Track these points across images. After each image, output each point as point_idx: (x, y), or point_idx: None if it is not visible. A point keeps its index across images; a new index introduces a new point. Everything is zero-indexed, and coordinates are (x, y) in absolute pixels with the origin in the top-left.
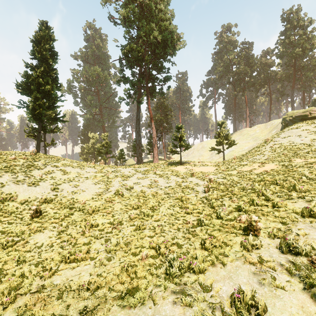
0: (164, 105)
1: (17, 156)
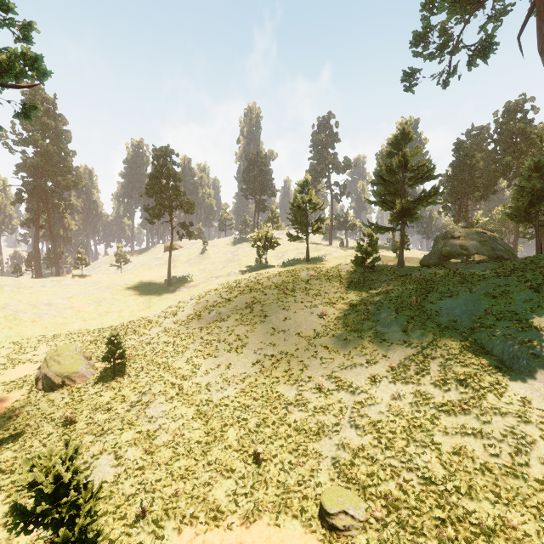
0: None
1: None
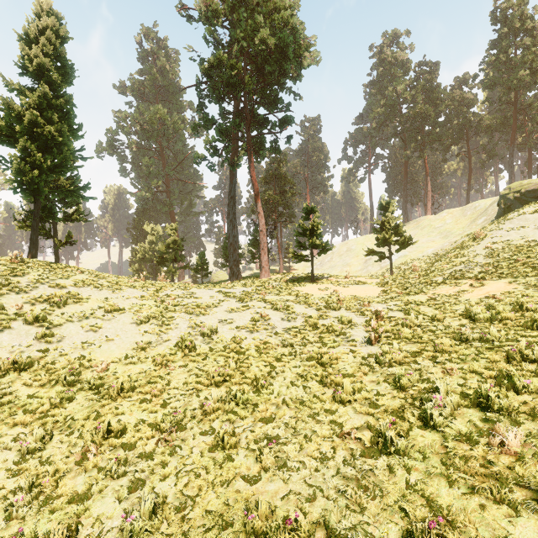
0: (280, 175)
1: None
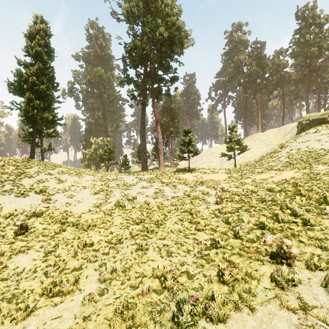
0: (171, 109)
1: (6, 162)
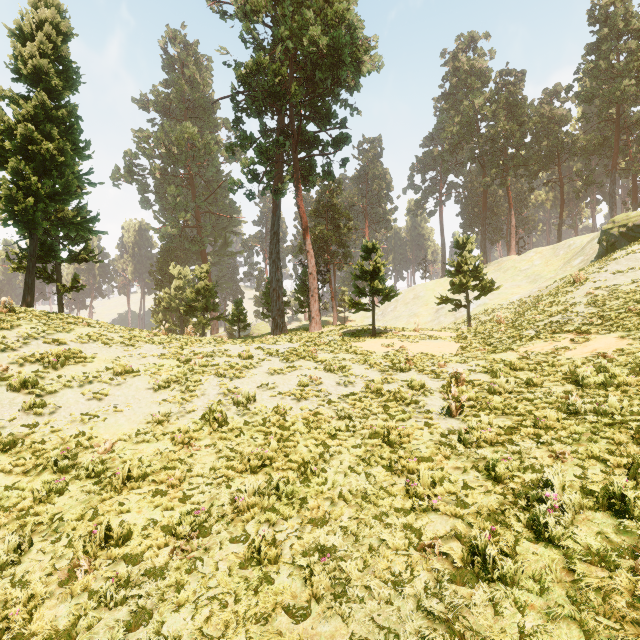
0: (334, 206)
1: None
